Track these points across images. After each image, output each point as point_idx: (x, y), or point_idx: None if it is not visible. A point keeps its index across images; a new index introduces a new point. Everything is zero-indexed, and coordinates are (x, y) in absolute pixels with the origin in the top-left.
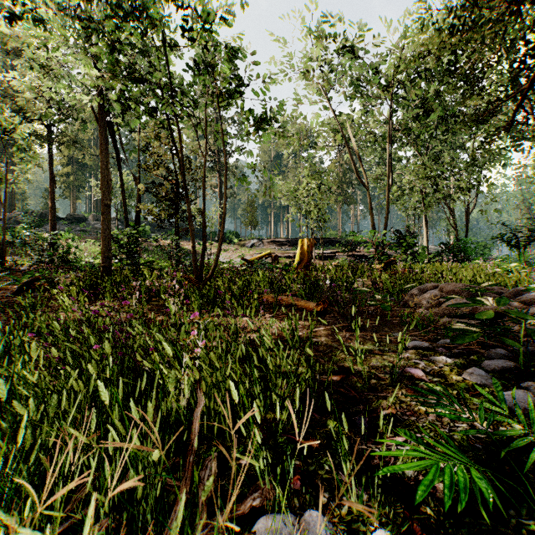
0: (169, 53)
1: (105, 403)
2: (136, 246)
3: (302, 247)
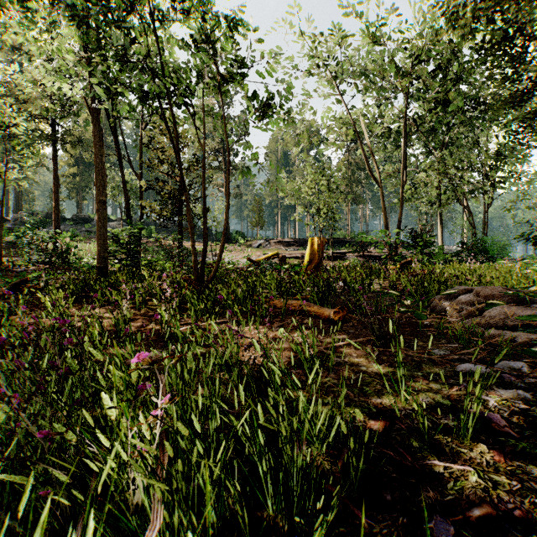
0: (172, 45)
1: None
2: (136, 245)
3: (312, 247)
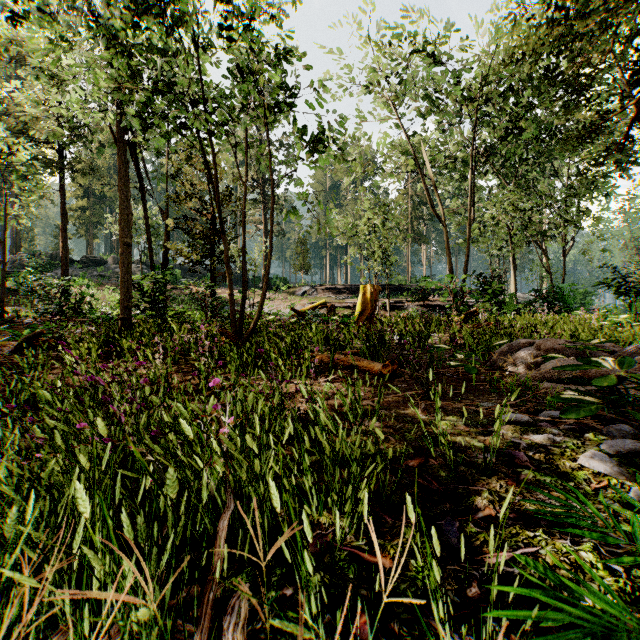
0: (203, 61)
1: (85, 515)
2: (163, 293)
3: (364, 295)
